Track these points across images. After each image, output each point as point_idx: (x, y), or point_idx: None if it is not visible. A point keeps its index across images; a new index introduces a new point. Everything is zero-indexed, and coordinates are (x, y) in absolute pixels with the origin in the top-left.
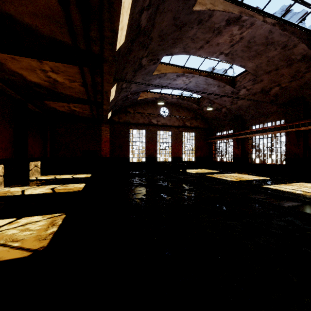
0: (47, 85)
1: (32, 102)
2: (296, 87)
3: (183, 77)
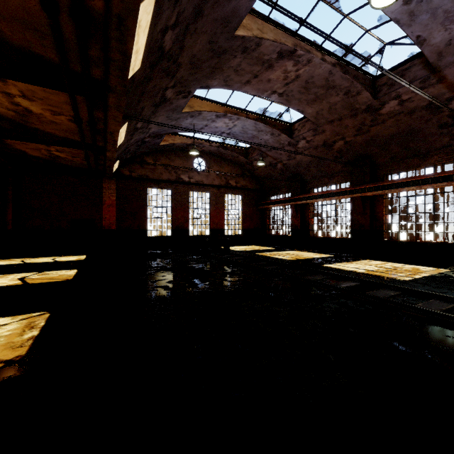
0: (12, 116)
1: None
2: (361, 142)
3: (226, 118)
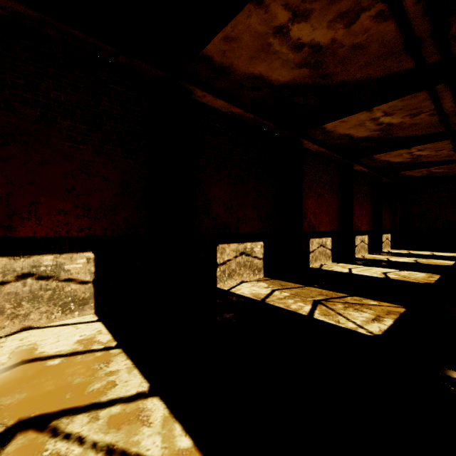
0: (408, 161)
1: (386, 176)
2: None
3: None
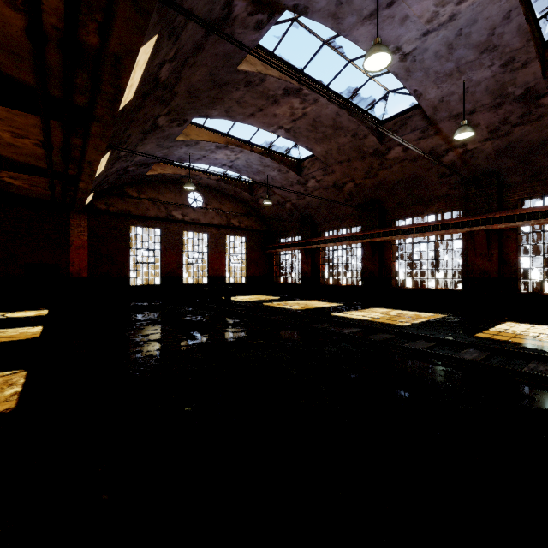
0: None
1: None
2: (371, 186)
3: (227, 149)
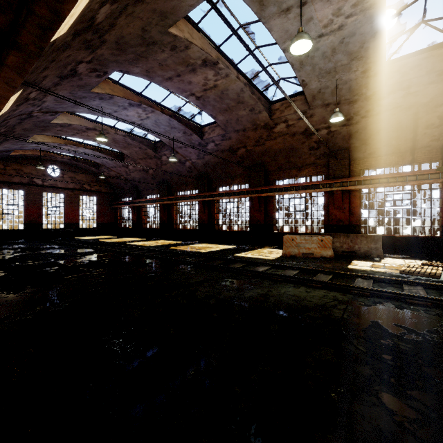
0: None
1: None
2: (161, 172)
3: (67, 146)
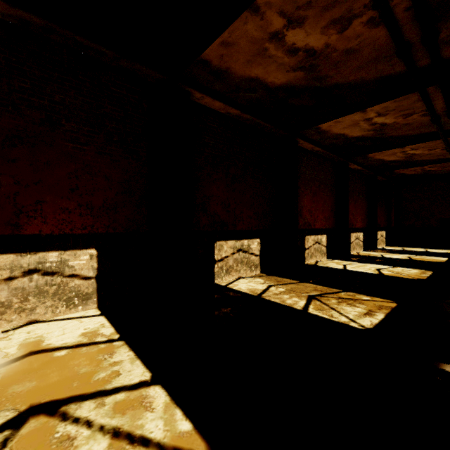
0: (402, 159)
1: (380, 174)
2: None
3: None
